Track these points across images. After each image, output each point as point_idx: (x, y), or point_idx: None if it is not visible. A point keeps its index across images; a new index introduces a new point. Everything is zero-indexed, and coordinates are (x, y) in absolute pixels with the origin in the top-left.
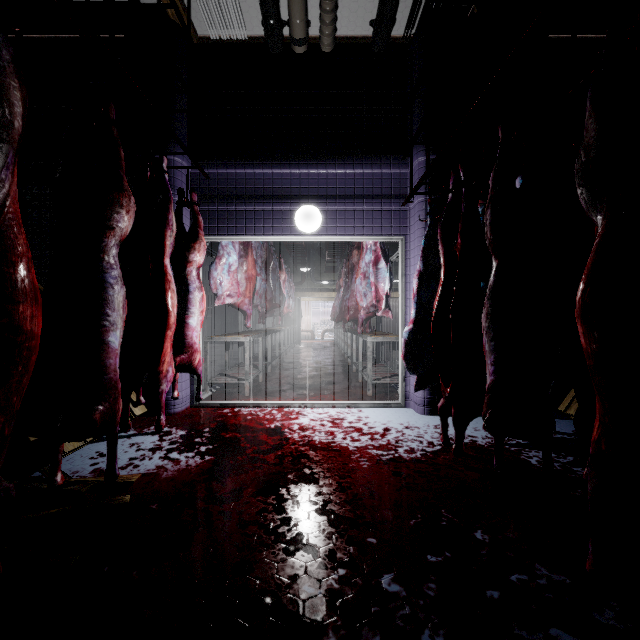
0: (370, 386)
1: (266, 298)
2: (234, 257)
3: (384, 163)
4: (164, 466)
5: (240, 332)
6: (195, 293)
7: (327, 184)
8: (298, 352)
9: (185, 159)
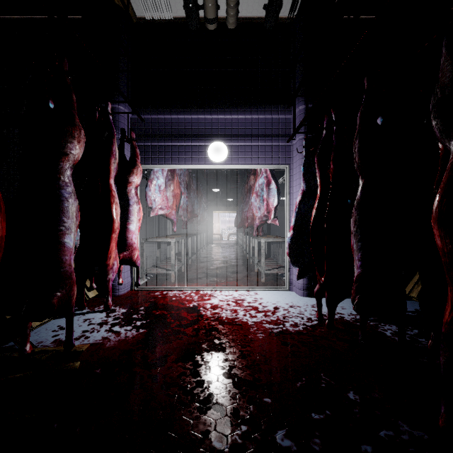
0: (263, 275)
1: (187, 210)
2: (163, 180)
3: (274, 111)
4: (108, 337)
5: (168, 235)
6: (133, 206)
7: (232, 126)
8: (211, 249)
9: (127, 107)
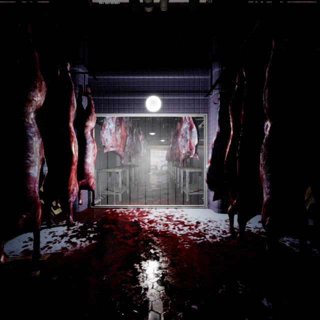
0: (187, 196)
1: (131, 148)
2: (113, 125)
3: (195, 73)
4: (66, 247)
5: (117, 166)
6: (88, 144)
7: (164, 84)
8: (148, 176)
9: (84, 70)
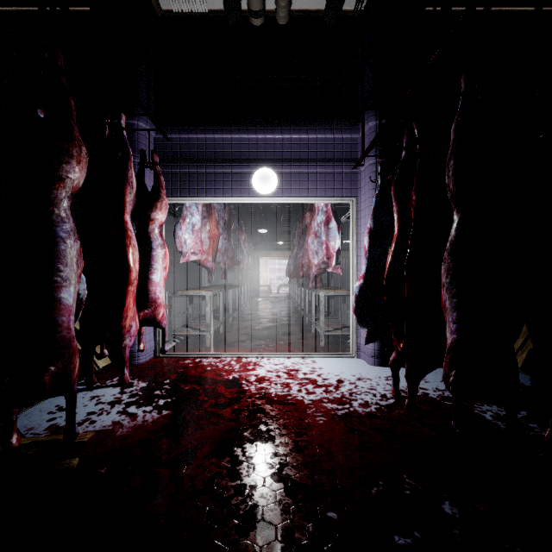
0: (322, 337)
1: (227, 256)
2: (196, 217)
3: (336, 128)
4: (120, 422)
5: (203, 287)
6: (156, 250)
7: (283, 148)
8: (256, 304)
9: (149, 124)
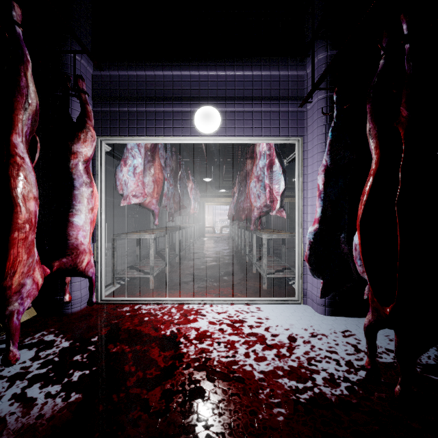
0: (265, 280)
1: (175, 201)
2: (138, 160)
3: (282, 65)
4: (5, 419)
5: (151, 229)
6: (80, 189)
7: (226, 86)
8: (202, 243)
9: (84, 58)
